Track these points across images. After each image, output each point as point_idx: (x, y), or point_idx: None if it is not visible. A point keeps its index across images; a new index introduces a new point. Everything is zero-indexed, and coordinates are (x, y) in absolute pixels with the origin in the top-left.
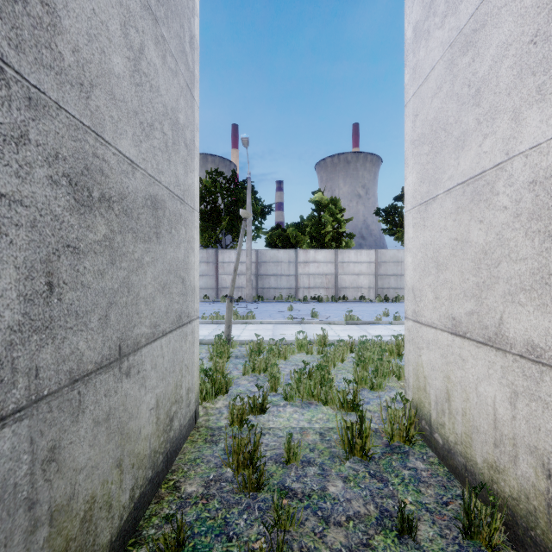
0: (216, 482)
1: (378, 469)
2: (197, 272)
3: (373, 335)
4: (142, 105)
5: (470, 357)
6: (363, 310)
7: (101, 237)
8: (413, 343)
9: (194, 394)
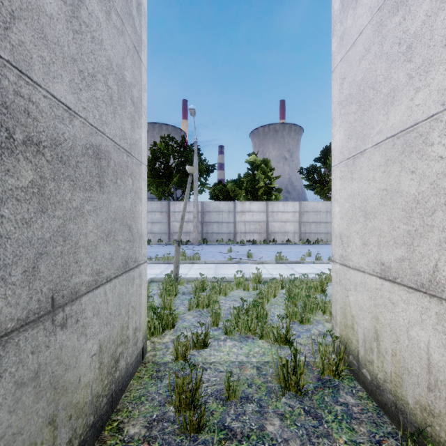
0: (158, 422)
1: (312, 405)
2: (144, 221)
3: (299, 273)
4: (82, 54)
5: (400, 301)
6: (290, 251)
7: (26, 183)
8: (341, 284)
9: (142, 332)
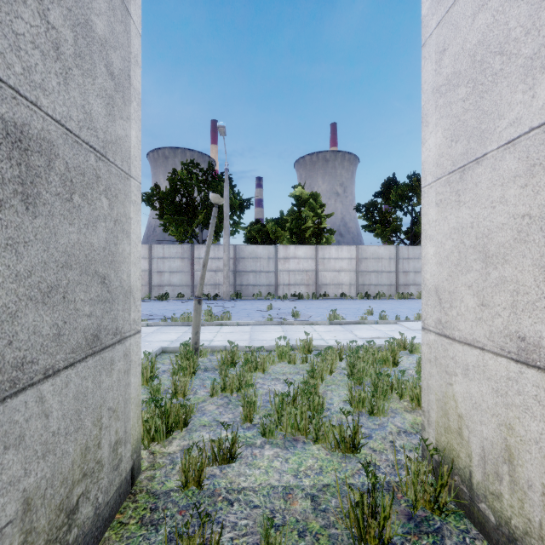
0: None
1: None
2: (135, 268)
3: (361, 338)
4: None
5: None
6: (345, 307)
7: None
8: (437, 365)
9: (130, 444)
